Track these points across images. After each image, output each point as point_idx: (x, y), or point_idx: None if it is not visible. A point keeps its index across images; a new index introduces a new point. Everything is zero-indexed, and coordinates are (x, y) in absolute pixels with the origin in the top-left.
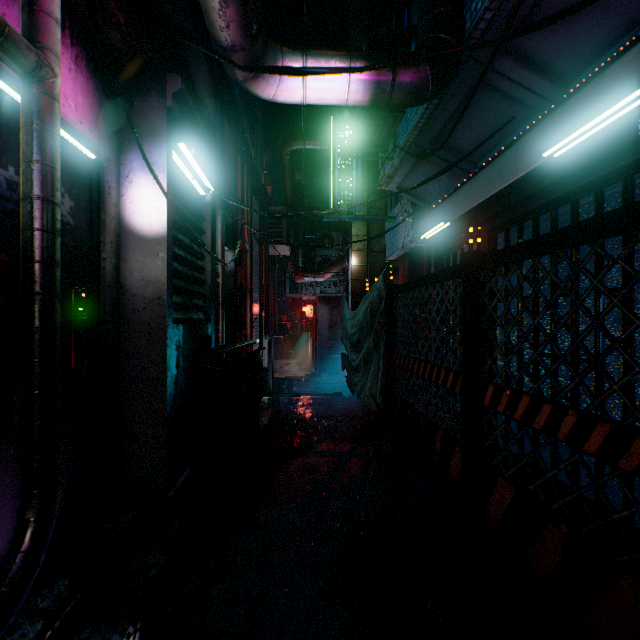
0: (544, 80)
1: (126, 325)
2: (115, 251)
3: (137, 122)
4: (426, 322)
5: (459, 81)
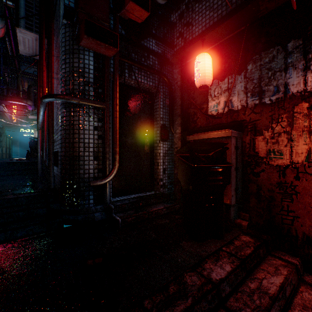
0: None
1: None
2: None
3: None
4: None
5: None
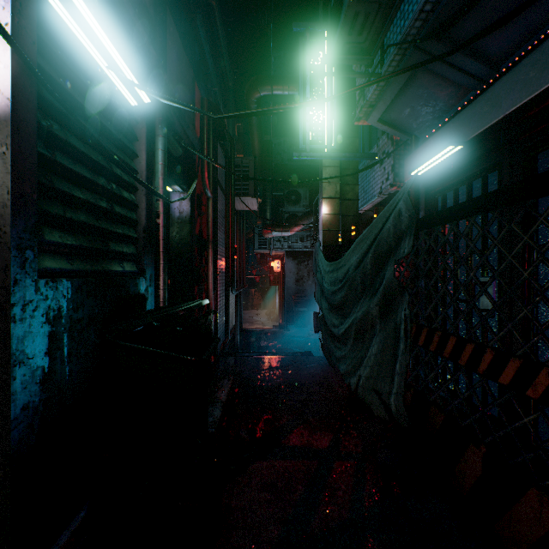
0: None
1: None
2: None
3: None
4: None
5: None
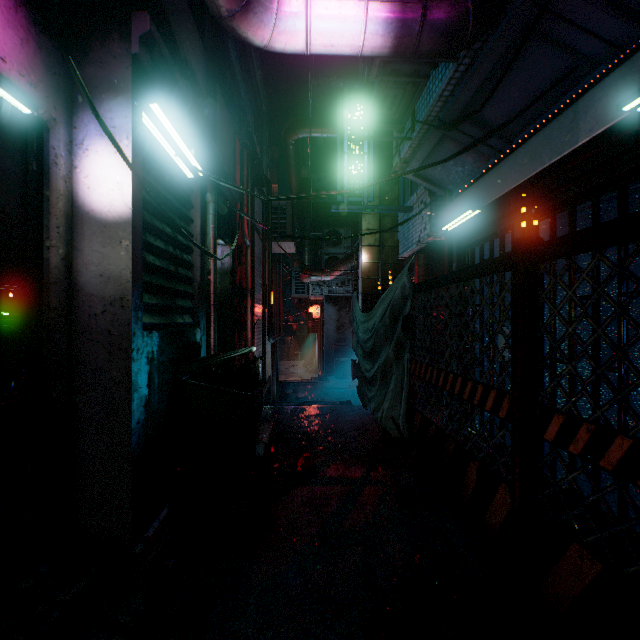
0: (616, 18)
1: (80, 333)
2: (64, 238)
3: (94, 73)
4: (447, 325)
5: (500, 30)
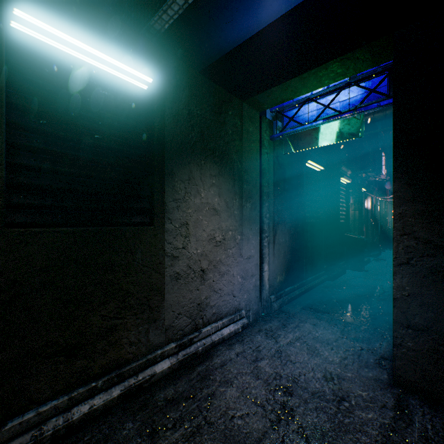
0: None
1: None
2: None
3: None
4: None
5: None
